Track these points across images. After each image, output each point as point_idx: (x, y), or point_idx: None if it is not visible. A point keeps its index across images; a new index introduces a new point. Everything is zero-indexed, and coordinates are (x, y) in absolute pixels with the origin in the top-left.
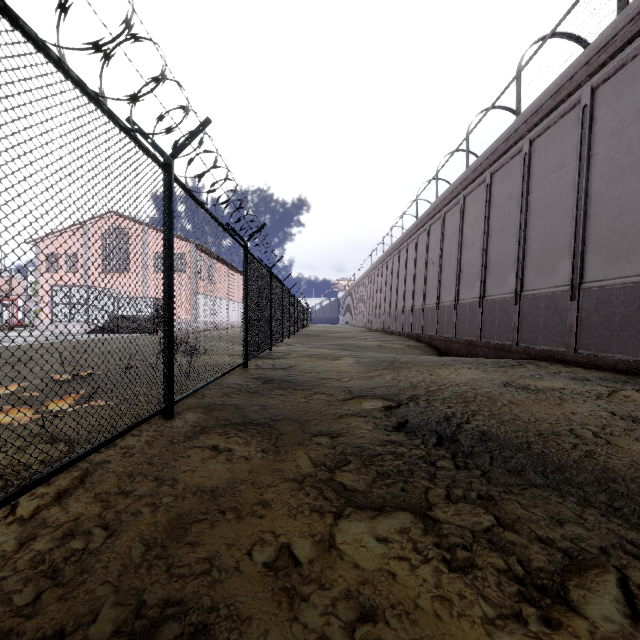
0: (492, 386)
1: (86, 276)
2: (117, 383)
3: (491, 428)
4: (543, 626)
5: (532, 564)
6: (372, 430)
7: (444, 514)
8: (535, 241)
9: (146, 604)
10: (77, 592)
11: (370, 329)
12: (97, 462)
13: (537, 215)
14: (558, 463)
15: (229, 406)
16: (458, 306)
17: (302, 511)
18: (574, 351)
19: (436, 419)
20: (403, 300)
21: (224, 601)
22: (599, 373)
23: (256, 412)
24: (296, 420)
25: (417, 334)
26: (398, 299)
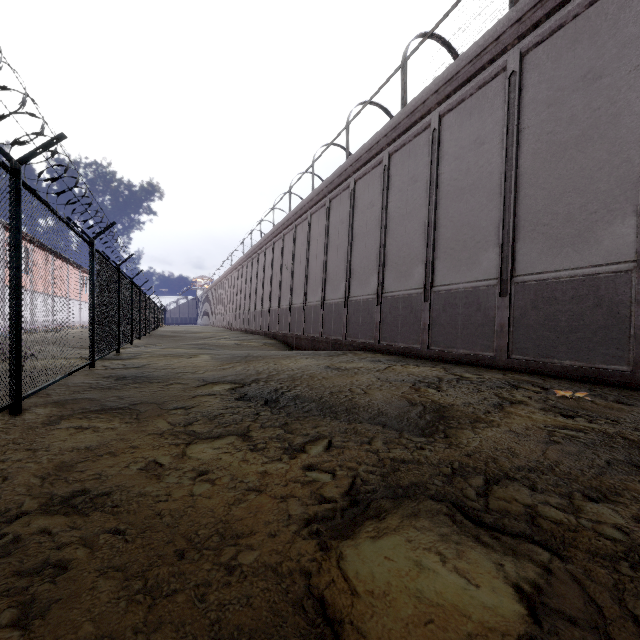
0: (317, 369)
1: None
2: None
3: (303, 392)
4: (289, 459)
5: (294, 442)
6: (219, 401)
7: (256, 432)
8: (357, 259)
9: (58, 494)
10: None
11: (230, 329)
12: None
13: (359, 239)
14: (332, 404)
15: (83, 399)
16: (306, 308)
17: (163, 445)
18: (378, 342)
19: (268, 391)
20: (261, 301)
21: (114, 483)
22: (389, 357)
23: (114, 401)
24: (154, 402)
25: (273, 333)
26: (257, 300)
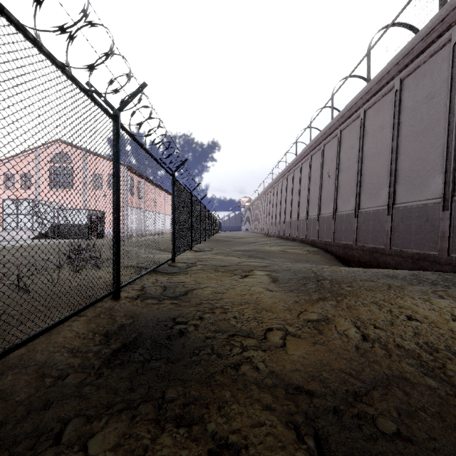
0: None
1: (37, 192)
2: None
3: None
4: None
5: None
6: None
7: None
8: None
9: None
10: None
11: (267, 235)
12: None
13: None
14: None
15: None
16: (359, 214)
17: None
18: None
19: None
20: (297, 211)
21: None
22: None
23: None
24: None
25: (312, 240)
26: (292, 210)
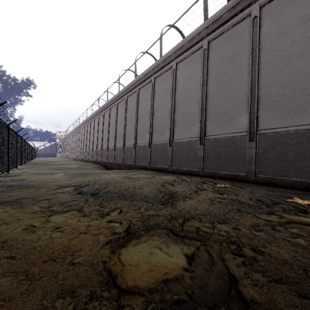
0: (119, 178)
1: None
2: None
3: (111, 189)
4: (101, 218)
5: (104, 211)
6: (67, 195)
7: (86, 208)
8: (140, 126)
9: None
10: None
11: (75, 159)
12: None
13: (141, 116)
14: (124, 194)
15: None
16: (115, 149)
17: (36, 217)
18: (149, 165)
19: (94, 189)
20: (92, 145)
21: (8, 236)
22: (154, 172)
23: (6, 198)
24: (31, 197)
25: (99, 161)
26: (90, 145)
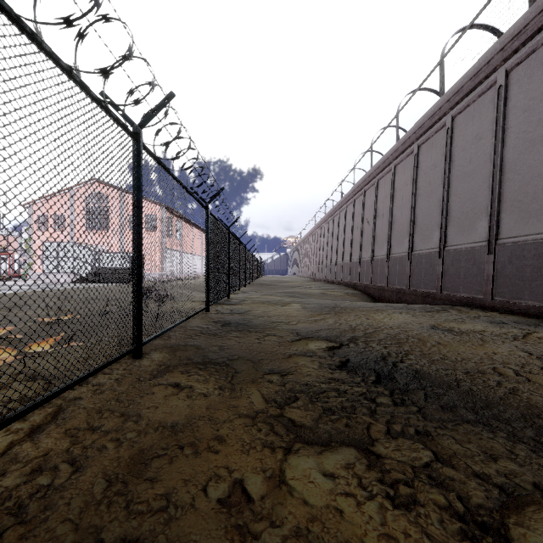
0: (421, 329)
1: (72, 234)
2: (94, 326)
3: (423, 367)
4: None
5: (471, 501)
6: (317, 369)
7: (386, 450)
8: (456, 203)
9: None
10: (38, 530)
11: (314, 279)
12: (70, 399)
13: (458, 181)
14: (486, 400)
15: (191, 347)
16: (390, 259)
17: (254, 446)
18: (491, 298)
19: (374, 358)
20: (342, 254)
21: (179, 540)
22: (513, 317)
23: (215, 352)
24: (250, 359)
25: (354, 283)
26: (338, 253)
